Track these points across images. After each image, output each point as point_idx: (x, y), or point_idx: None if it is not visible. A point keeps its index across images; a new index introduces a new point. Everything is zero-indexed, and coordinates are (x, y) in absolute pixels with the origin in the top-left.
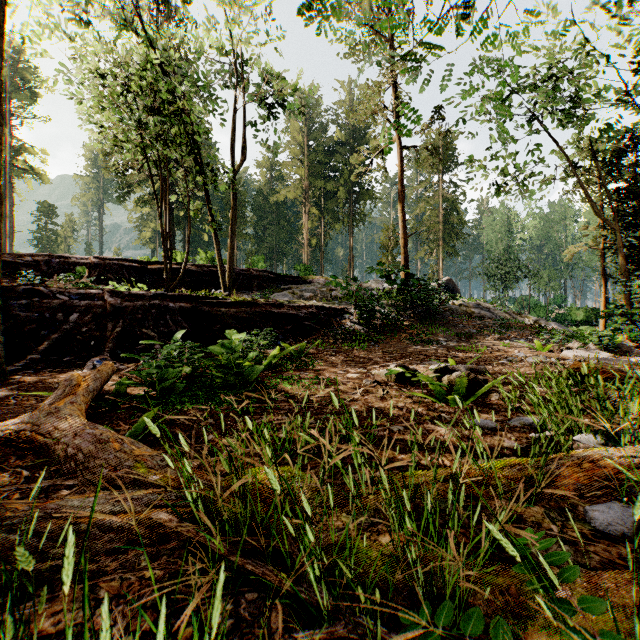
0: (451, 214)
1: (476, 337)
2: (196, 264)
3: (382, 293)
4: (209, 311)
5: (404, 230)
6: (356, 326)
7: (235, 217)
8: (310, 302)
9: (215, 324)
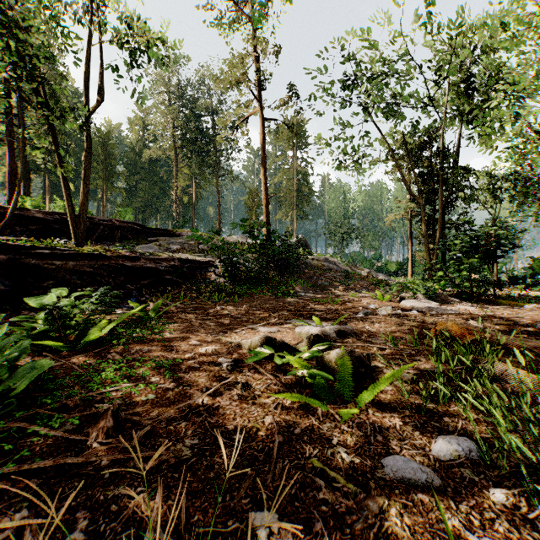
0: (303, 184)
1: (328, 288)
2: (44, 210)
3: (247, 247)
4: (37, 264)
5: (266, 192)
6: (221, 279)
7: (89, 161)
8: (174, 255)
9: (46, 280)
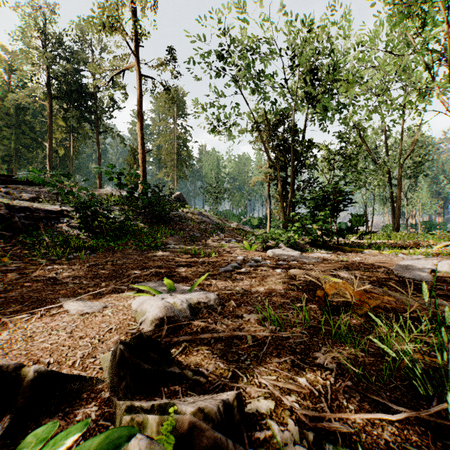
0: (182, 148)
1: (200, 239)
2: None
3: (116, 198)
4: None
5: (142, 146)
6: (74, 231)
7: None
8: (13, 202)
9: None
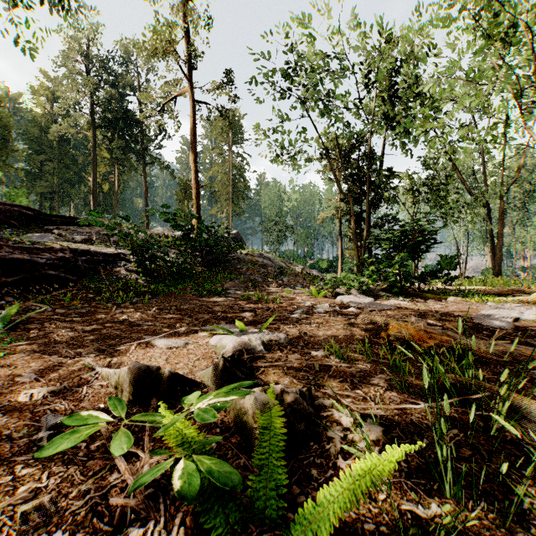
0: (239, 180)
1: (262, 284)
2: None
3: (171, 239)
4: None
5: (196, 181)
6: (133, 275)
7: None
8: (71, 245)
9: None
